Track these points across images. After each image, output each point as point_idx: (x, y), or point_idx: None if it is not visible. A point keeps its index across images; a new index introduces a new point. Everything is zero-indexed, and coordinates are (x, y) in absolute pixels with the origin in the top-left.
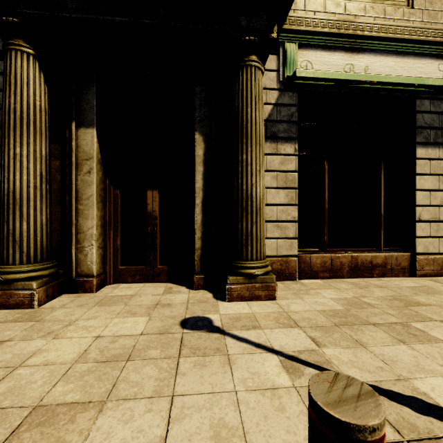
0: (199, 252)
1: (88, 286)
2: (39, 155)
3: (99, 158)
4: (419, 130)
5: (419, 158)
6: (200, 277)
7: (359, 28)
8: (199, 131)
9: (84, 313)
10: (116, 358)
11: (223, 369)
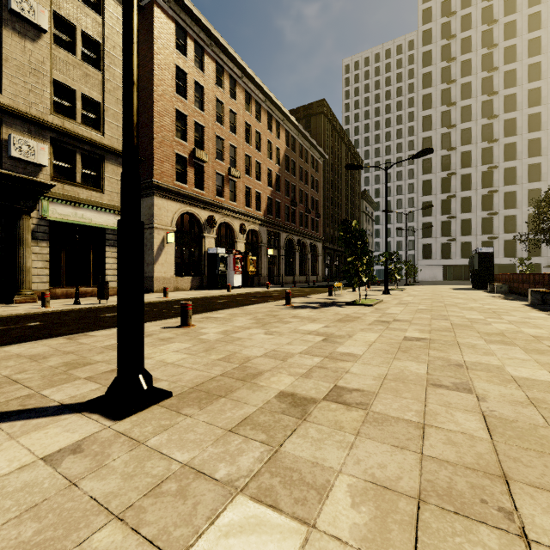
0: None
1: None
2: None
3: None
4: (107, 240)
5: (107, 251)
6: None
7: (79, 200)
8: None
9: None
10: None
11: (23, 307)
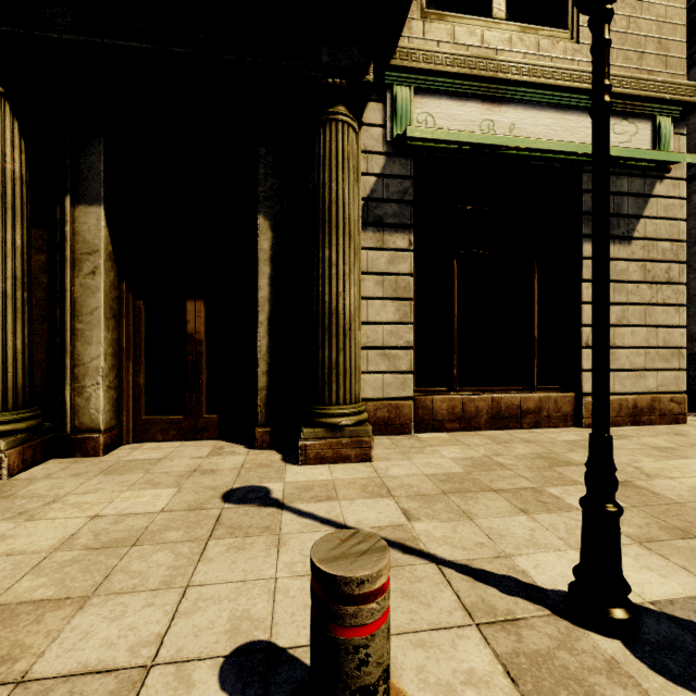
0: (264, 394)
1: (92, 447)
2: (10, 246)
3: (109, 251)
4: (587, 217)
5: (587, 257)
6: (265, 431)
7: (501, 68)
8: (263, 214)
9: (80, 485)
10: (117, 543)
11: (266, 553)
